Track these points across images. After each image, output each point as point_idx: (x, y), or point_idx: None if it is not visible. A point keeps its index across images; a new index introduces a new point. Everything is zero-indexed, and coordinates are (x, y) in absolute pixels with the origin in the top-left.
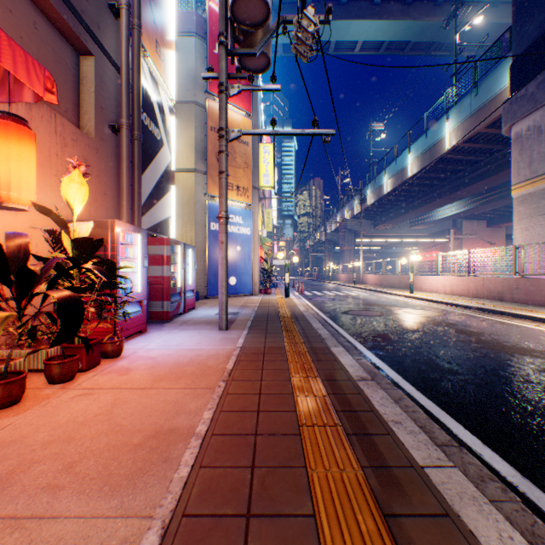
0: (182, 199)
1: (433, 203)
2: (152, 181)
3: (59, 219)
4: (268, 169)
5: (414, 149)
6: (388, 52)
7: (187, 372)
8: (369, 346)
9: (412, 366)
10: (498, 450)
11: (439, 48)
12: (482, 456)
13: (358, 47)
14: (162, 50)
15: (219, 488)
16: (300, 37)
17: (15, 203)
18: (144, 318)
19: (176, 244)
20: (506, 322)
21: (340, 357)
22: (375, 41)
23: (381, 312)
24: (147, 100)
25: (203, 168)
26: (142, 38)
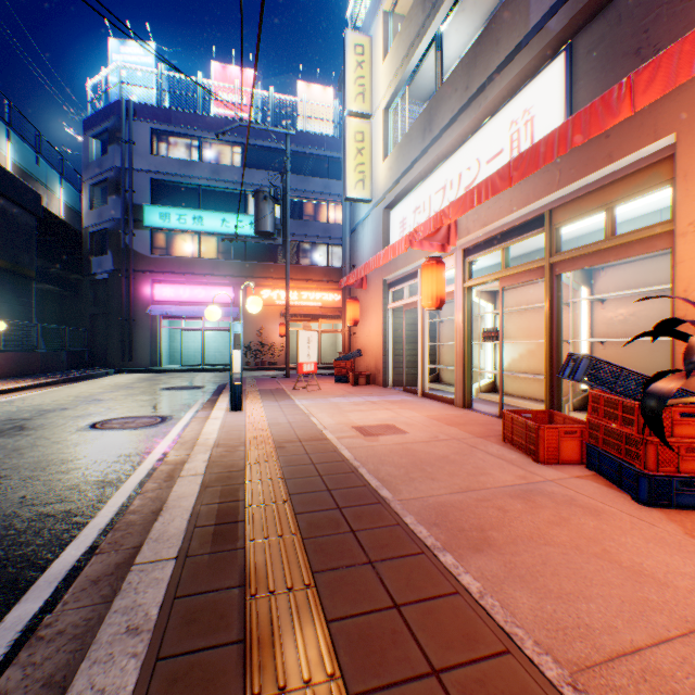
0: None
1: None
2: None
3: None
4: None
5: None
6: None
7: None
8: None
9: None
10: None
11: None
12: None
13: None
14: None
15: (370, 514)
16: None
17: None
18: None
19: None
20: None
21: None
22: None
23: None
24: None
25: None
26: None
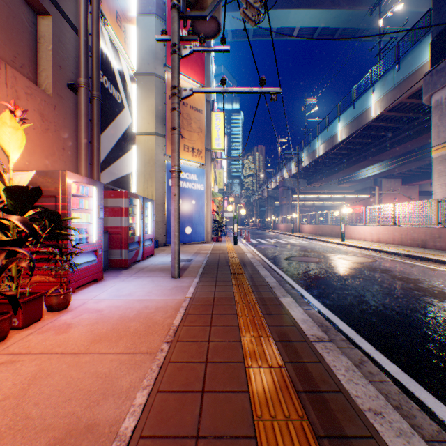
0: (144, 159)
1: (358, 165)
2: (112, 140)
3: None
4: (219, 134)
5: (343, 118)
6: (321, 37)
7: (130, 330)
8: (314, 293)
9: (363, 318)
10: None
11: (364, 34)
12: None
13: (296, 33)
14: (122, 22)
15: None
16: None
17: None
18: (99, 266)
19: (134, 197)
20: (435, 268)
21: (290, 309)
22: (309, 27)
23: (319, 259)
24: (107, 64)
25: (162, 132)
26: (102, 7)
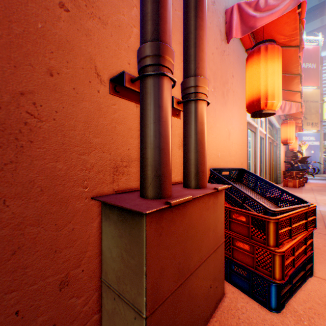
0: None
1: None
2: None
3: (300, 153)
4: None
5: None
6: None
7: None
8: None
9: None
10: None
11: None
12: None
13: None
14: None
15: None
16: None
17: (295, 151)
18: None
19: None
20: None
21: None
22: None
23: None
24: None
25: None
26: None
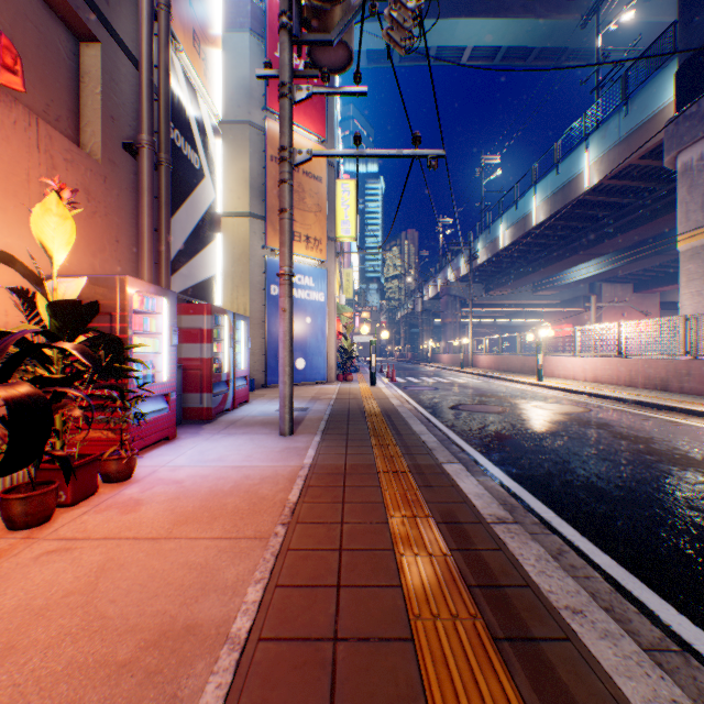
0: (232, 254)
1: (565, 261)
2: (187, 226)
3: (28, 271)
4: (348, 215)
5: (541, 189)
6: (506, 62)
7: (228, 508)
8: (495, 459)
9: (565, 493)
10: None
11: (573, 57)
12: None
13: (467, 55)
14: (202, 45)
15: None
16: (395, 17)
17: None
18: (172, 418)
19: (221, 314)
20: (679, 421)
21: (459, 480)
22: (488, 46)
23: (503, 407)
24: (180, 111)
25: (260, 211)
26: (173, 25)
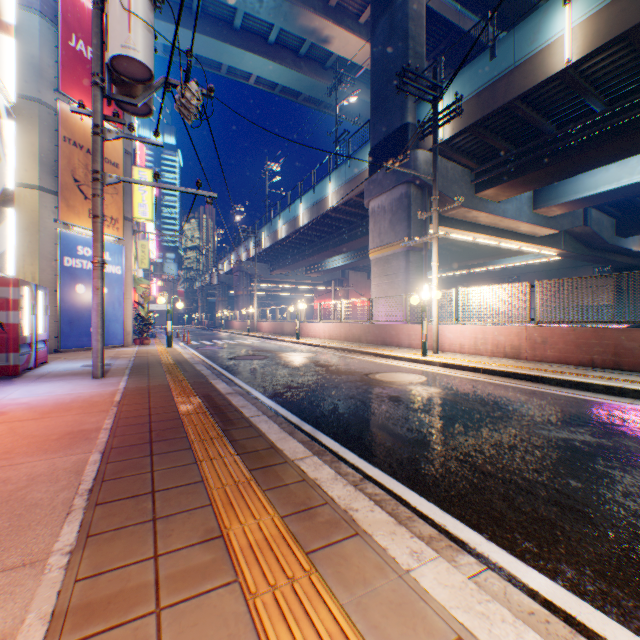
0: (18, 223)
1: (323, 254)
2: None
3: None
4: (146, 199)
5: (305, 201)
6: (284, 95)
7: (76, 406)
8: (246, 379)
9: (272, 388)
10: (298, 414)
11: (329, 108)
12: (288, 417)
13: (254, 79)
14: None
15: (131, 439)
16: (184, 103)
17: None
18: None
19: (27, 286)
20: (355, 357)
21: (217, 385)
22: (270, 80)
23: (266, 356)
24: None
25: (52, 186)
26: None
